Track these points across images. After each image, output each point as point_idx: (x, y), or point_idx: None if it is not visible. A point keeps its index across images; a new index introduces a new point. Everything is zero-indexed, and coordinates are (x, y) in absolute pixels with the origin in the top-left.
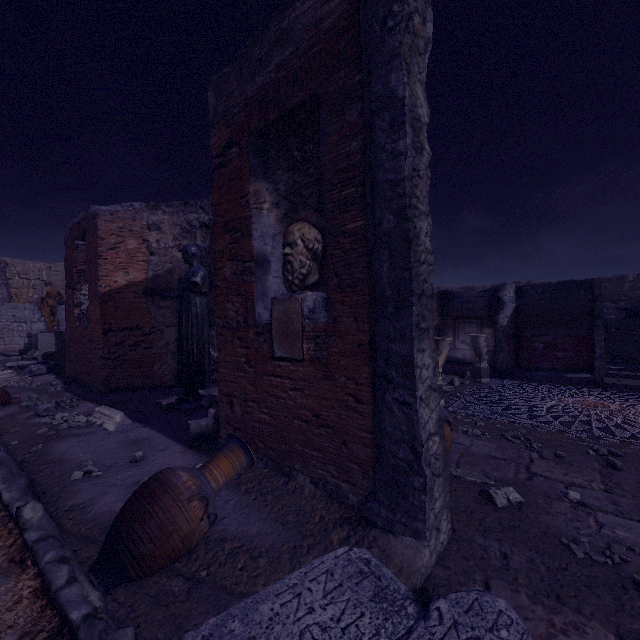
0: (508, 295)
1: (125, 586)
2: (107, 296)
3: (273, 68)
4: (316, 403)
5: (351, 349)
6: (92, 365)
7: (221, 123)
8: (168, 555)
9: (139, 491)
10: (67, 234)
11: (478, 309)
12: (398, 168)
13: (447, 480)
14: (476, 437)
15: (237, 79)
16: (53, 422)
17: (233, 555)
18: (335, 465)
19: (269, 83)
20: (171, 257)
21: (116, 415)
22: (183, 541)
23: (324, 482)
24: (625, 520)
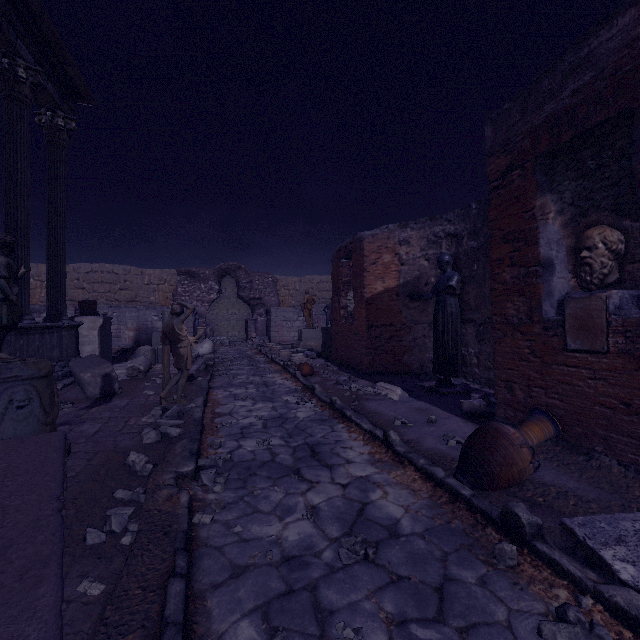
0: None
1: (477, 492)
2: (370, 300)
3: (567, 95)
4: (625, 392)
5: None
6: (356, 353)
7: (500, 152)
8: (508, 479)
9: (479, 433)
10: (334, 255)
11: None
12: None
13: None
14: None
15: (520, 112)
16: (352, 389)
17: (561, 495)
18: None
19: (562, 109)
20: (418, 266)
21: (397, 389)
22: (518, 473)
23: (637, 466)
24: None
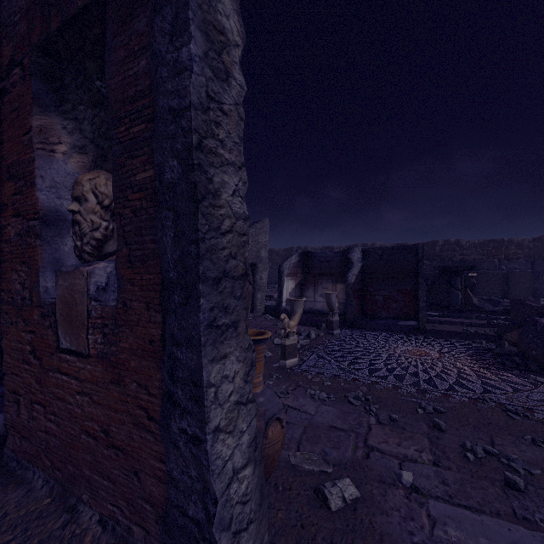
0: (356, 256)
1: None
2: None
3: None
4: (105, 415)
5: (142, 346)
6: None
7: (2, 35)
8: None
9: None
10: None
11: (333, 267)
12: (182, 89)
13: (265, 516)
14: (322, 401)
15: None
16: None
17: None
18: (126, 501)
19: None
20: None
21: None
22: None
23: (114, 522)
24: (454, 508)
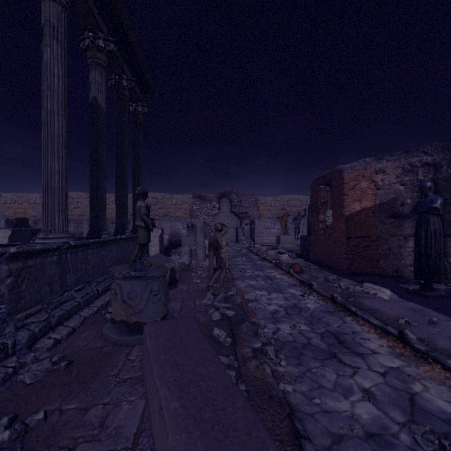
0: None
1: None
2: (348, 217)
3: None
4: None
5: None
6: (335, 257)
7: None
8: None
9: None
10: (313, 183)
11: None
12: None
13: None
14: None
15: None
16: (341, 287)
17: None
18: None
19: None
20: (394, 190)
21: (385, 290)
22: None
23: None
24: None
